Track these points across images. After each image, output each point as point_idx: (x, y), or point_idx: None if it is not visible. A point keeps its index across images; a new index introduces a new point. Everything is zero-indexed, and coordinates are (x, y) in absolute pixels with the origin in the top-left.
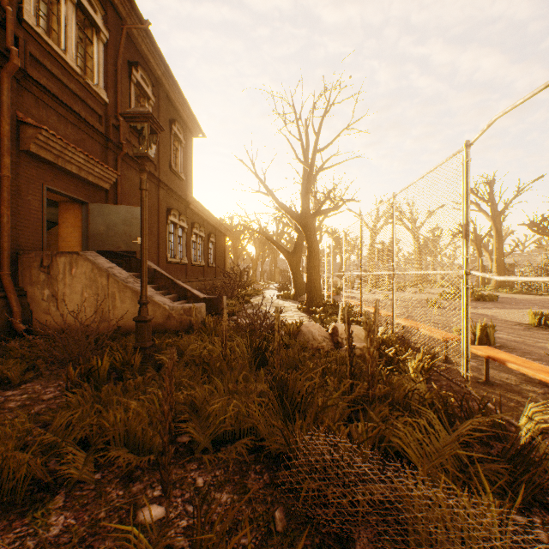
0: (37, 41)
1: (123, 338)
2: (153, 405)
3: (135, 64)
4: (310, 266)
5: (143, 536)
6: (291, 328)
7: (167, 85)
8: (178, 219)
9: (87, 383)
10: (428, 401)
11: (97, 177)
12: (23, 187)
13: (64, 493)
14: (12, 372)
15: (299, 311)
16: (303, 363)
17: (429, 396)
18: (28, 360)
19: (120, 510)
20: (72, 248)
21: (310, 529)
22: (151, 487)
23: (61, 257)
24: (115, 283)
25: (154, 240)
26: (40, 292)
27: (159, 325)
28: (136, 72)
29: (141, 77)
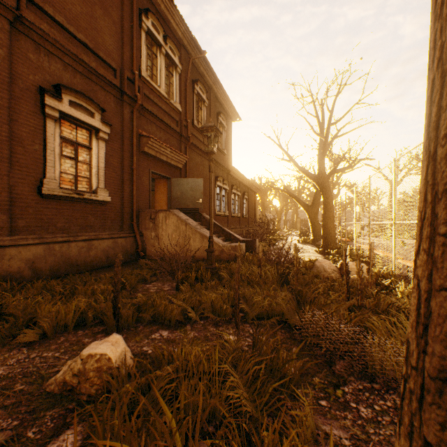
0: (147, 85)
1: (196, 263)
2: (224, 295)
3: (196, 81)
4: (326, 216)
5: (231, 338)
6: (307, 262)
7: (215, 89)
8: (222, 183)
9: (187, 283)
10: (405, 312)
11: (176, 161)
12: (141, 172)
13: (189, 325)
14: (147, 275)
15: (316, 253)
16: (314, 285)
17: (403, 307)
18: (152, 271)
19: (216, 334)
20: (162, 207)
21: (311, 356)
22: (228, 329)
23: (160, 213)
24: (190, 229)
25: (207, 199)
26: (150, 233)
27: (216, 256)
28: (197, 86)
29: (199, 89)
